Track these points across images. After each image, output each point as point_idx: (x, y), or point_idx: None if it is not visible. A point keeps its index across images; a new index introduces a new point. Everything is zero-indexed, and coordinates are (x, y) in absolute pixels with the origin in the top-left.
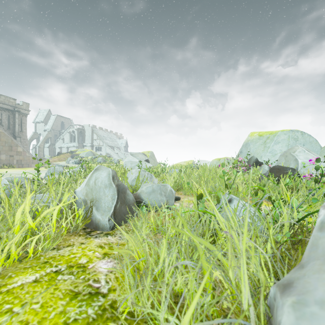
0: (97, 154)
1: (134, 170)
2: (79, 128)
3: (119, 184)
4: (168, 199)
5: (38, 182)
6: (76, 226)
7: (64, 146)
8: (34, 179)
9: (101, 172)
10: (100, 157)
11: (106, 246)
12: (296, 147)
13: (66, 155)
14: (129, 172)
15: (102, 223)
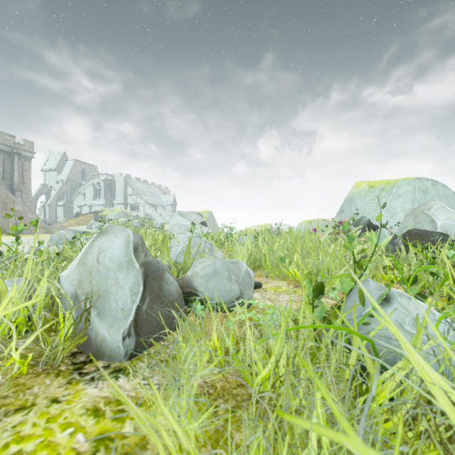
0: (132, 215)
1: (181, 237)
2: (108, 178)
3: (148, 262)
4: (242, 287)
5: (2, 257)
6: (52, 352)
7: (86, 204)
8: (0, 251)
9: (111, 238)
10: (137, 219)
11: (109, 408)
12: (431, 202)
13: (88, 217)
14: (174, 240)
15: (110, 344)
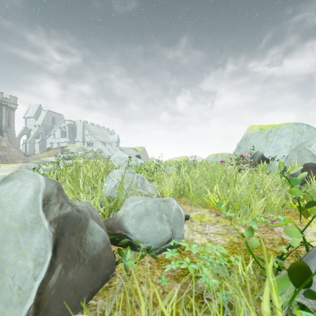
0: (87, 149)
1: (116, 172)
2: (71, 123)
3: (64, 215)
4: (173, 227)
5: None
6: None
7: (55, 141)
8: None
9: (16, 188)
10: (91, 152)
11: None
12: (311, 141)
13: (56, 151)
14: (110, 174)
15: None
